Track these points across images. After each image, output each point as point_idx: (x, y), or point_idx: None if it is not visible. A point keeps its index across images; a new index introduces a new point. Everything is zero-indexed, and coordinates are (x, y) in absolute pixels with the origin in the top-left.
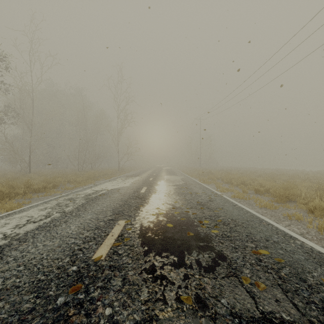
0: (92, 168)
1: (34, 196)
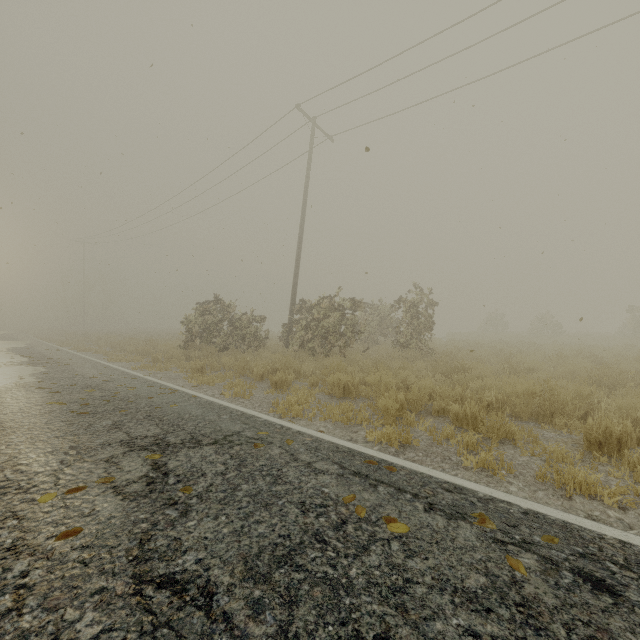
0: None
1: None
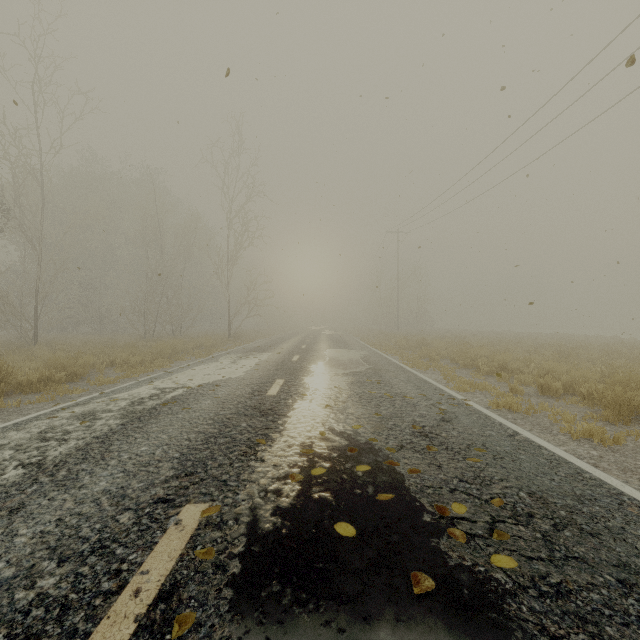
0: (174, 333)
1: (9, 403)
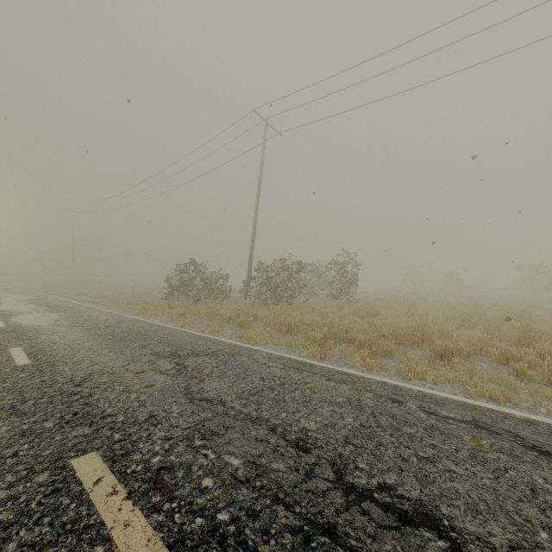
0: None
1: None
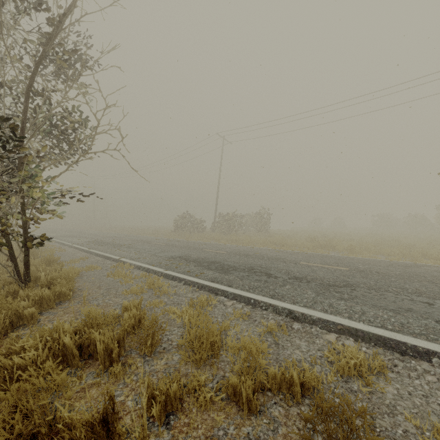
0: None
1: None
